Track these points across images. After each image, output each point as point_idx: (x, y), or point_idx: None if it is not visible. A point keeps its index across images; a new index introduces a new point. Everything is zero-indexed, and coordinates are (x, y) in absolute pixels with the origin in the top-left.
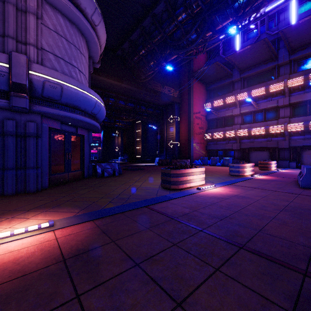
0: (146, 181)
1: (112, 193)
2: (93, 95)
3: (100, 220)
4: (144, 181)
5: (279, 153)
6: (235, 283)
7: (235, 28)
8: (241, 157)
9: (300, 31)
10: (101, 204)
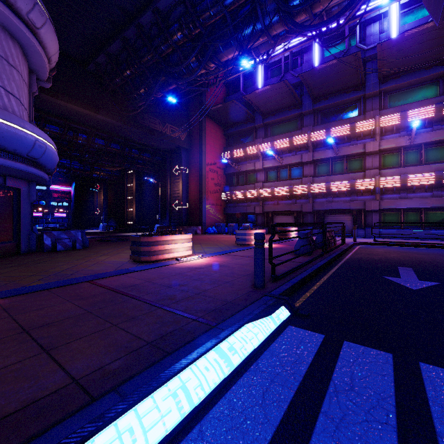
0: (118, 254)
1: (51, 270)
2: (30, 131)
3: (8, 299)
4: (114, 255)
5: (304, 218)
6: (122, 331)
7: (257, 60)
8: (265, 223)
9: (319, 79)
10: (24, 282)
